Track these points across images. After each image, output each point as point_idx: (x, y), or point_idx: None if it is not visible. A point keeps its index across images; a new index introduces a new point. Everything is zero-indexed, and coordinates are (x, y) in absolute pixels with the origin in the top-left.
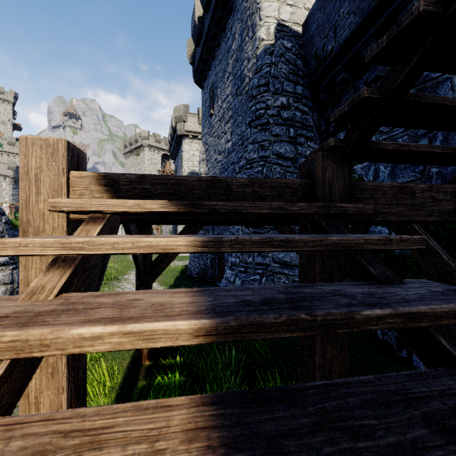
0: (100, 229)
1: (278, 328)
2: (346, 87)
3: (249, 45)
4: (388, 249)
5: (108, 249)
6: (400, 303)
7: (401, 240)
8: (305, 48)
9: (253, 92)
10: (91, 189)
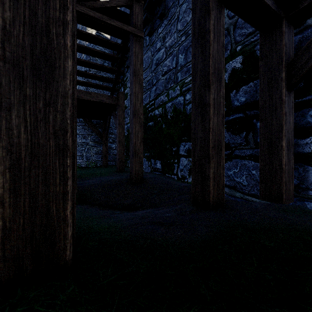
0: None
1: None
2: (122, 68)
3: None
4: None
5: None
6: None
7: None
8: None
9: None
10: None
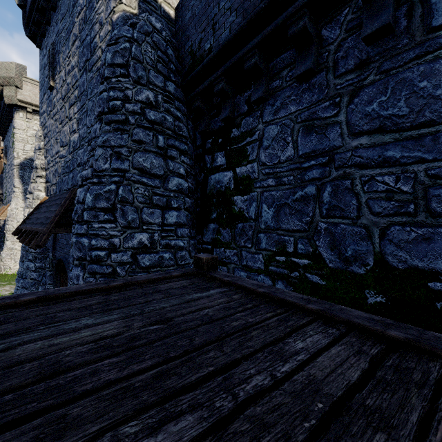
0: None
1: None
2: (226, 101)
3: (101, 3)
4: None
5: None
6: None
7: None
8: (178, 38)
9: (104, 70)
10: None
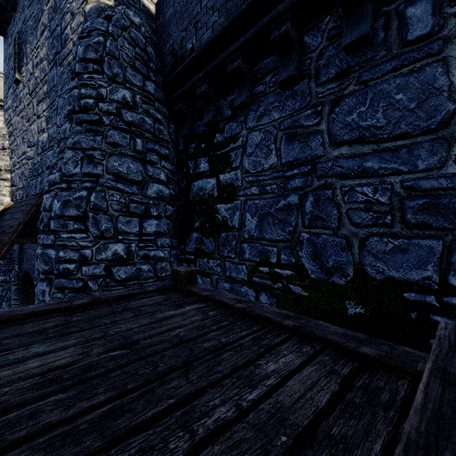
0: None
1: None
2: (209, 104)
3: None
4: None
5: None
6: None
7: None
8: (159, 36)
9: (75, 65)
10: None
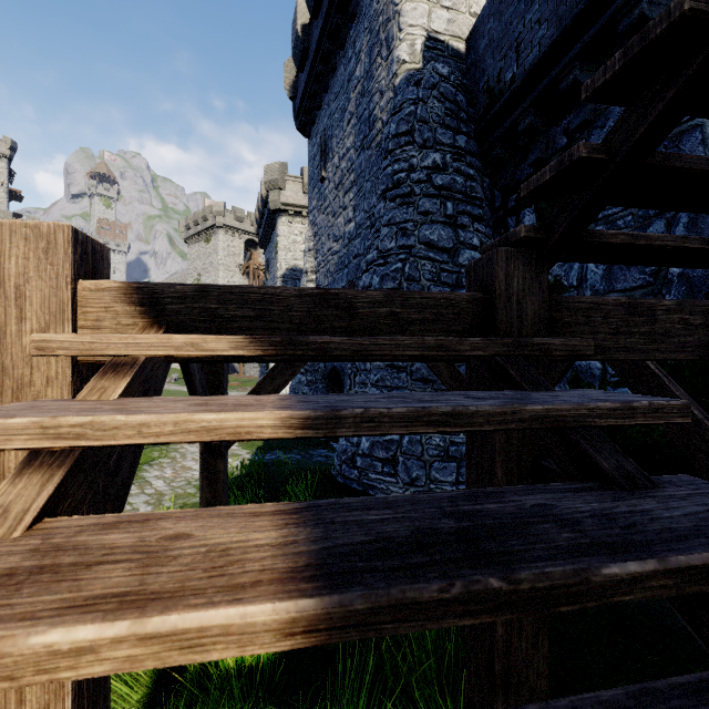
0: (125, 385)
1: (447, 609)
2: (535, 139)
3: (382, 70)
4: (629, 425)
5: (130, 436)
6: (667, 544)
7: (651, 408)
8: (470, 76)
9: (388, 144)
10: (115, 311)
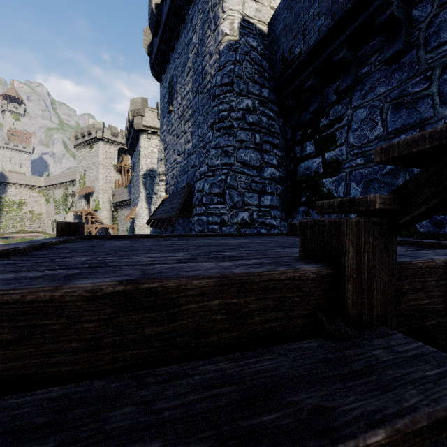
0: None
1: None
2: (315, 95)
3: (210, 39)
4: None
5: None
6: None
7: None
8: (270, 49)
9: (215, 91)
10: None
